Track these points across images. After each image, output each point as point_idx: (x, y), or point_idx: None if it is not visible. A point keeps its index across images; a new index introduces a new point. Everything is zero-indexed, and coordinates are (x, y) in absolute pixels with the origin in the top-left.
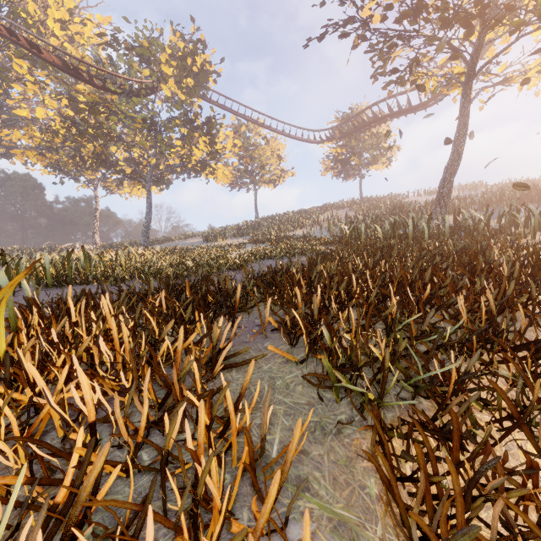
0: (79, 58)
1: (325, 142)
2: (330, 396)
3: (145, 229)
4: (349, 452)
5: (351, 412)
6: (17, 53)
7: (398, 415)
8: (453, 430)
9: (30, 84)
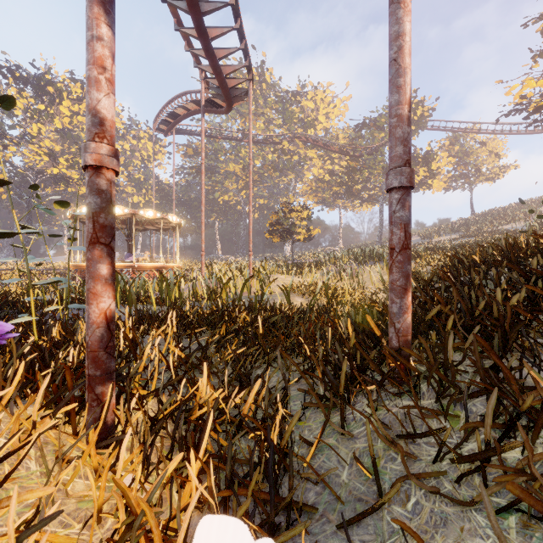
0: (349, 146)
1: None
2: None
3: (379, 234)
4: None
5: None
6: (310, 146)
7: None
8: None
9: (314, 159)
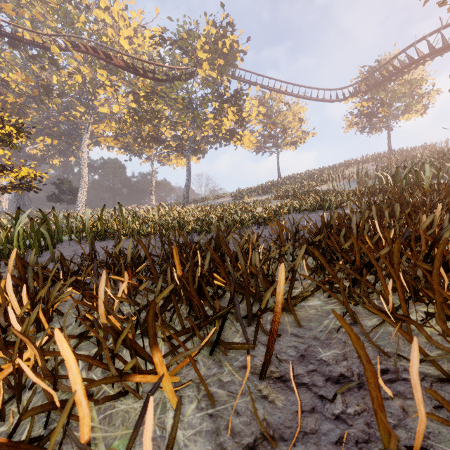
0: (135, 57)
1: (348, 98)
2: None
3: (186, 191)
4: None
5: None
6: (100, 66)
7: None
8: None
9: (108, 88)
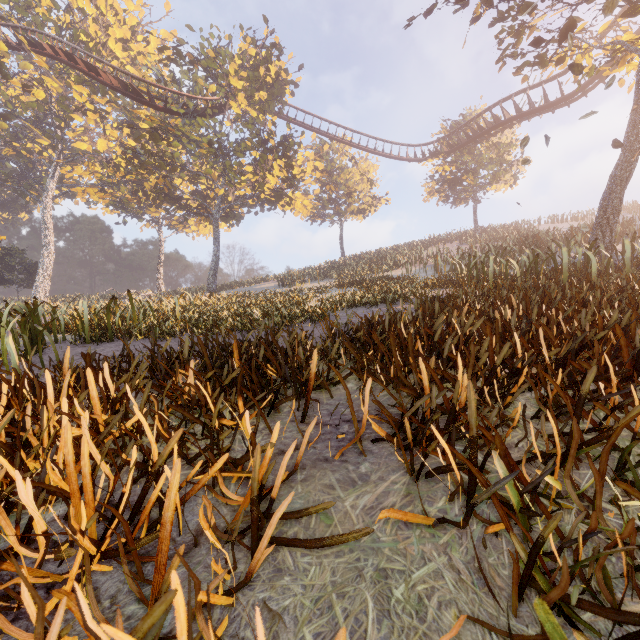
0: (138, 77)
1: (428, 159)
2: None
3: (212, 272)
4: None
5: None
6: (76, 80)
7: None
8: None
9: (90, 113)
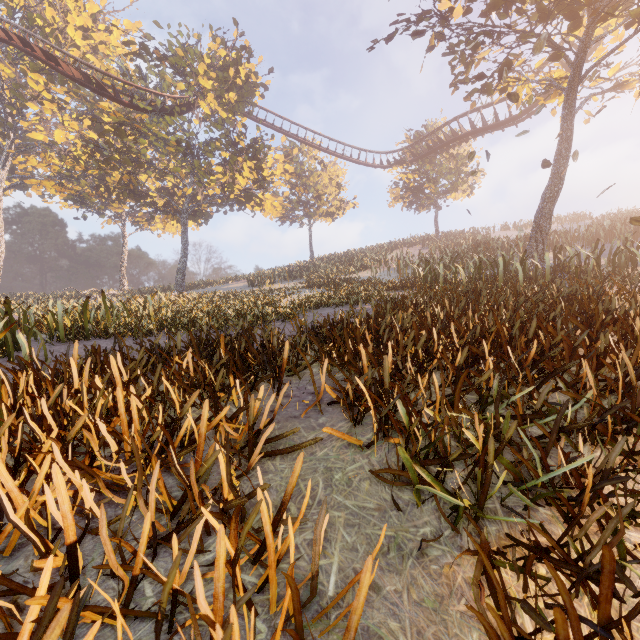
0: (102, 71)
1: (393, 166)
2: (408, 497)
3: (180, 271)
4: (438, 587)
5: (438, 522)
6: (32, 67)
7: (505, 529)
8: (602, 571)
9: (47, 102)
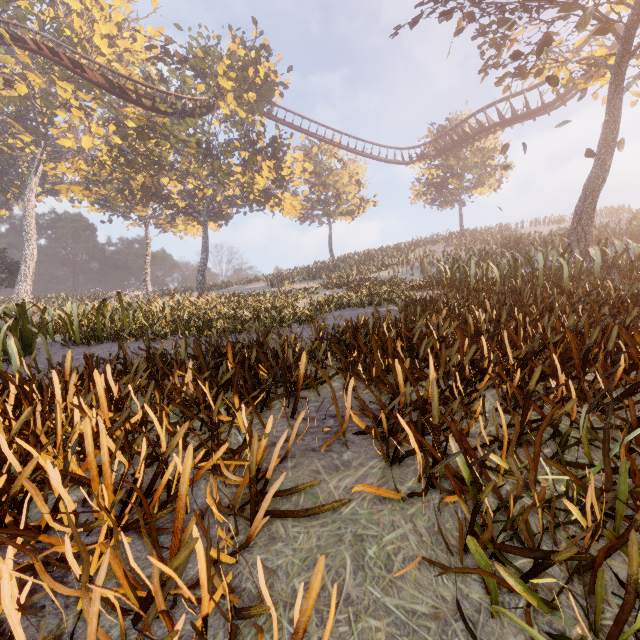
0: (125, 75)
1: (415, 162)
2: (477, 596)
3: (201, 272)
4: None
5: None
6: (61, 76)
7: None
8: None
9: (74, 110)
